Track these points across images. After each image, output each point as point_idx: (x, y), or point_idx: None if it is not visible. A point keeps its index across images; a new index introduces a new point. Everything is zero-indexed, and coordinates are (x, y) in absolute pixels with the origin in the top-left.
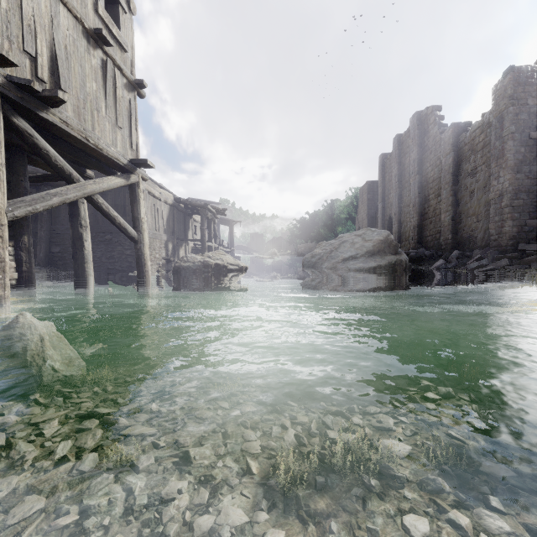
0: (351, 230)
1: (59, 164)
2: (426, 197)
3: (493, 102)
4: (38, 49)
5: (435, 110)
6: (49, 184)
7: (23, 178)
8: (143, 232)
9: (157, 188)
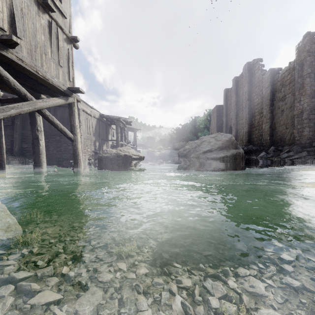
0: (207, 134)
1: (17, 87)
2: (253, 114)
3: (297, 55)
4: None
5: (259, 61)
6: None
7: None
8: (77, 134)
9: (89, 108)
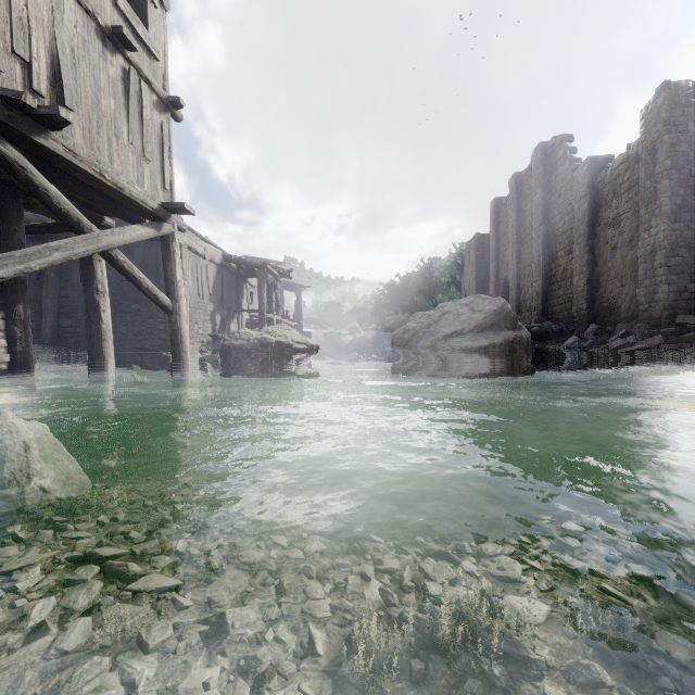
0: (455, 297)
1: (64, 207)
2: (553, 254)
3: (643, 129)
4: (32, 50)
5: (566, 140)
6: (58, 236)
7: (18, 227)
8: (180, 300)
9: (200, 242)
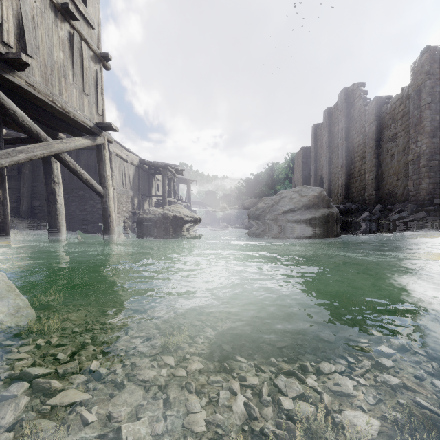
0: (289, 188)
1: (27, 123)
2: (352, 160)
3: (412, 77)
4: (3, 15)
5: (360, 86)
6: None
7: None
8: (109, 188)
9: (124, 151)
